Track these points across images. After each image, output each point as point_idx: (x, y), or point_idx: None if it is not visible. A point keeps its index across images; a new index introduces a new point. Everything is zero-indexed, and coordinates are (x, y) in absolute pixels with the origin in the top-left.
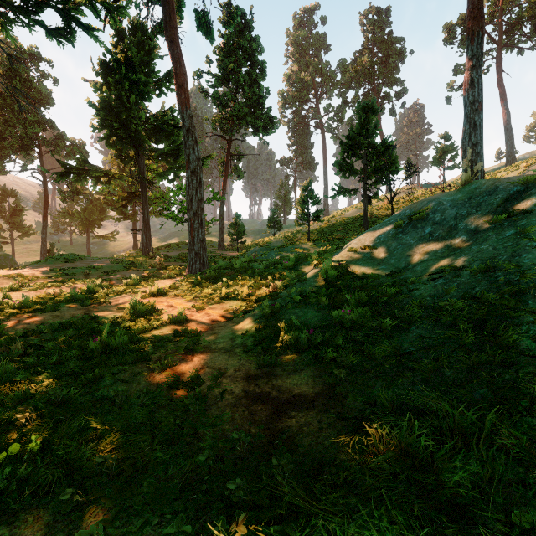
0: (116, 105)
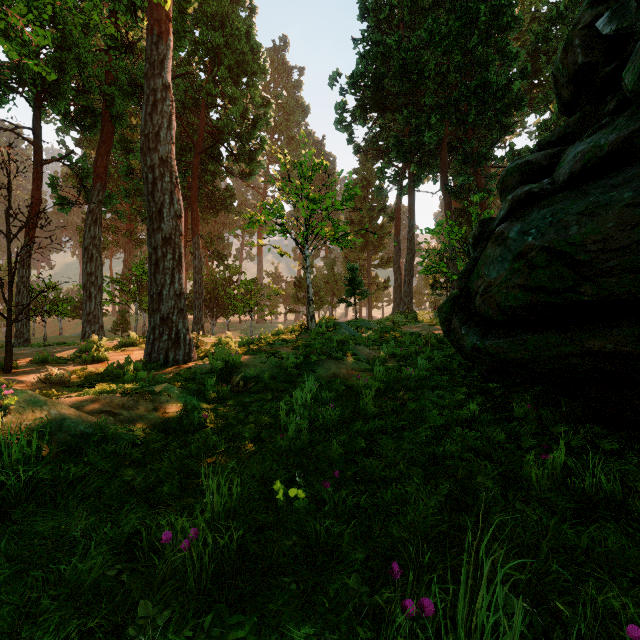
0: None
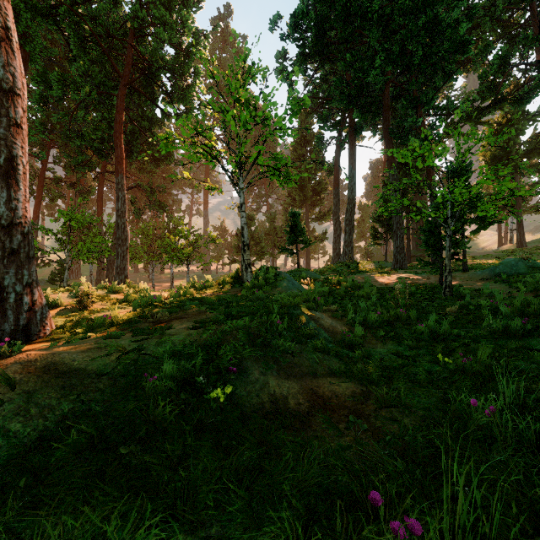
0: (500, 155)
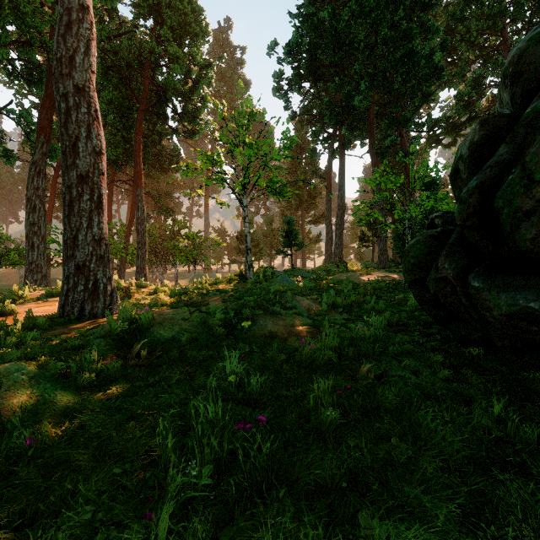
0: None
